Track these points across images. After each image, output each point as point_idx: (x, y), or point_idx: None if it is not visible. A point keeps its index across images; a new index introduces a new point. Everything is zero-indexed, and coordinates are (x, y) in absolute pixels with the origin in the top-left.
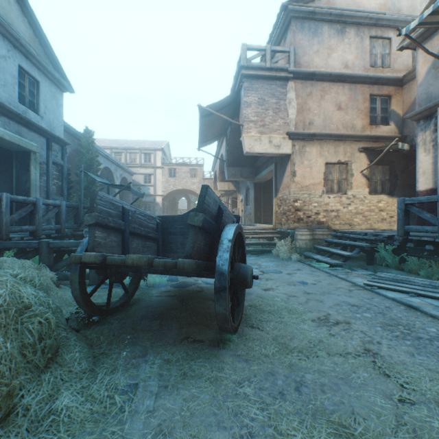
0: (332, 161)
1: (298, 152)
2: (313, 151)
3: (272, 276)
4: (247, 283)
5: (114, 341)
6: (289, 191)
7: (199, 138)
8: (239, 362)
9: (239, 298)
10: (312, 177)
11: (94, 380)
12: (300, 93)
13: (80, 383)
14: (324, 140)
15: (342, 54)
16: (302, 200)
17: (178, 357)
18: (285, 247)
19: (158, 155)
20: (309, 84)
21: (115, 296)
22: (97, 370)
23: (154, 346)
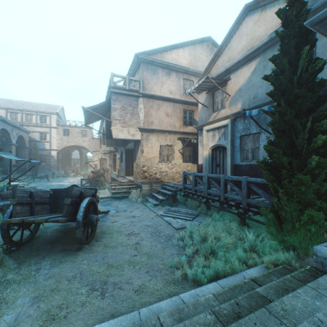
0: (164, 144)
1: (145, 139)
2: (153, 139)
3: (121, 213)
4: (93, 223)
5: (28, 256)
6: (140, 160)
7: (85, 121)
8: (85, 254)
9: (92, 229)
10: (153, 153)
11: (21, 270)
12: (146, 105)
13: (15, 271)
14: (160, 133)
15: (169, 86)
16: (147, 166)
17: (60, 256)
18: (135, 195)
19: (53, 117)
20: (151, 101)
21: (24, 236)
22: (21, 267)
23: (48, 254)
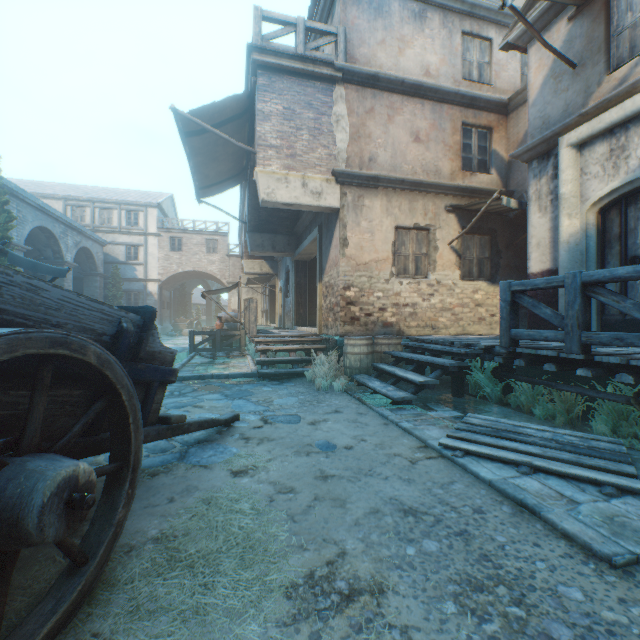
0: (406, 224)
1: (351, 206)
2: (376, 207)
3: (278, 430)
4: (27, 535)
5: None
6: (337, 271)
7: (194, 179)
8: None
9: (72, 549)
10: (374, 249)
11: None
12: (356, 107)
13: None
14: (394, 190)
15: (422, 53)
16: (358, 287)
17: None
18: (324, 368)
19: (151, 214)
20: (369, 94)
21: None
22: None
23: None
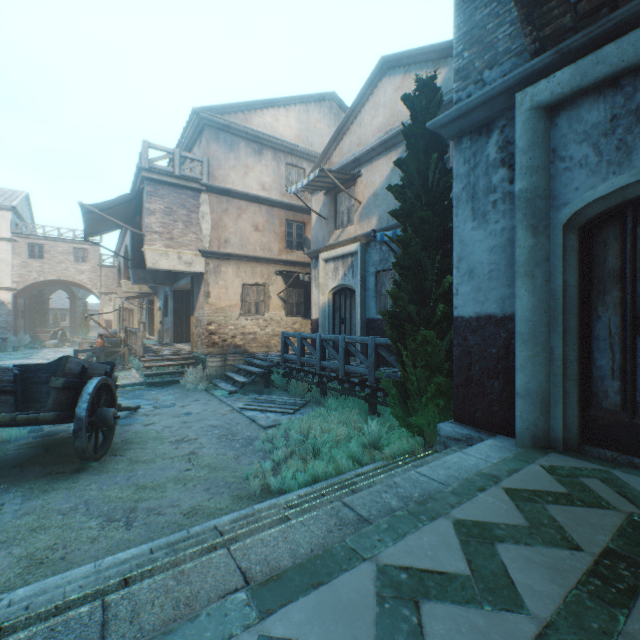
0: (250, 283)
1: (213, 271)
2: (230, 272)
3: (164, 410)
4: (109, 422)
5: None
6: (204, 312)
7: (86, 231)
8: (93, 476)
9: (106, 435)
10: (229, 298)
11: None
12: (216, 208)
13: None
14: (242, 261)
15: (260, 175)
16: (217, 323)
17: (41, 484)
18: (192, 377)
19: (3, 217)
20: (225, 200)
21: None
22: None
23: (17, 483)
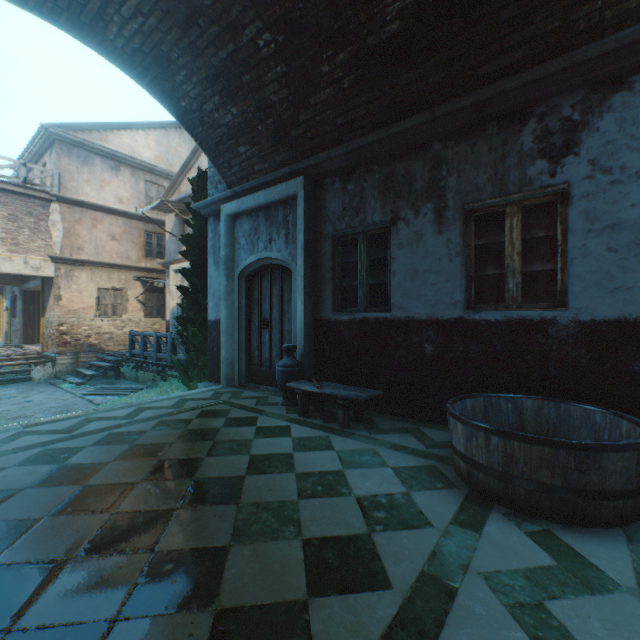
0: (106, 287)
1: (65, 276)
2: (84, 276)
3: (4, 401)
4: None
5: None
6: (55, 314)
7: None
8: None
9: None
10: (83, 301)
11: None
12: (68, 217)
13: None
14: (98, 267)
15: (118, 190)
16: (70, 324)
17: None
18: (40, 374)
19: None
20: (79, 210)
21: None
22: None
23: None
